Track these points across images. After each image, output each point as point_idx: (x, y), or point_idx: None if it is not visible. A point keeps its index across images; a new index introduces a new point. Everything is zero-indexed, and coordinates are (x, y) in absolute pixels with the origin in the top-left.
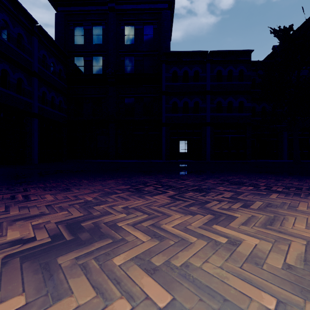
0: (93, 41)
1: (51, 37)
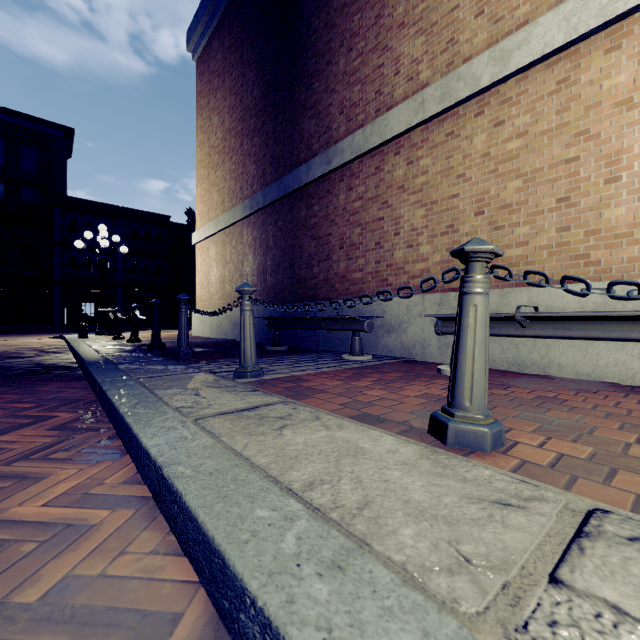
0: None
1: None
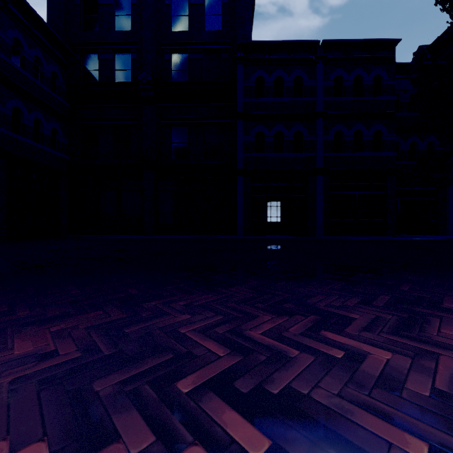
0: (116, 26)
1: (30, 6)
